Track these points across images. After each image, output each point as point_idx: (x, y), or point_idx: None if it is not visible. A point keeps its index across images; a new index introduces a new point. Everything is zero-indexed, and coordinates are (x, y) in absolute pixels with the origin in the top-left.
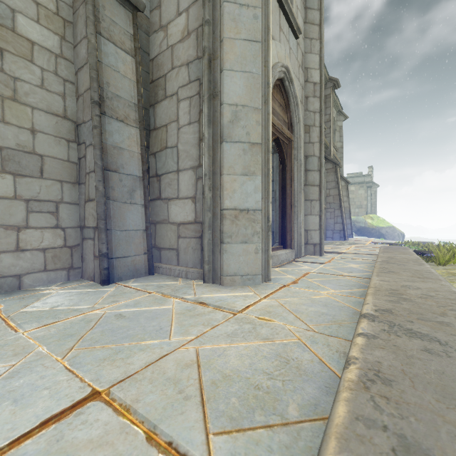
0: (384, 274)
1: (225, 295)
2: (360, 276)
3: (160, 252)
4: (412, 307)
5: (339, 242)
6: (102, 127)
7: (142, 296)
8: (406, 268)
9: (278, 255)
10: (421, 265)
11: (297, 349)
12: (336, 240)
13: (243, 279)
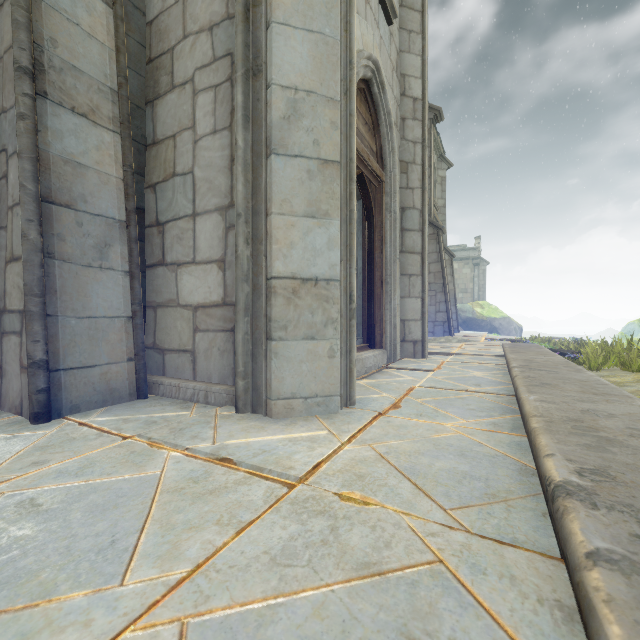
0: (539, 389)
1: (274, 438)
2: (495, 392)
3: (164, 357)
4: (637, 460)
5: (444, 339)
6: (40, 119)
7: (106, 446)
8: (563, 377)
9: (363, 359)
10: (580, 372)
11: (445, 601)
12: (439, 336)
13: (307, 404)
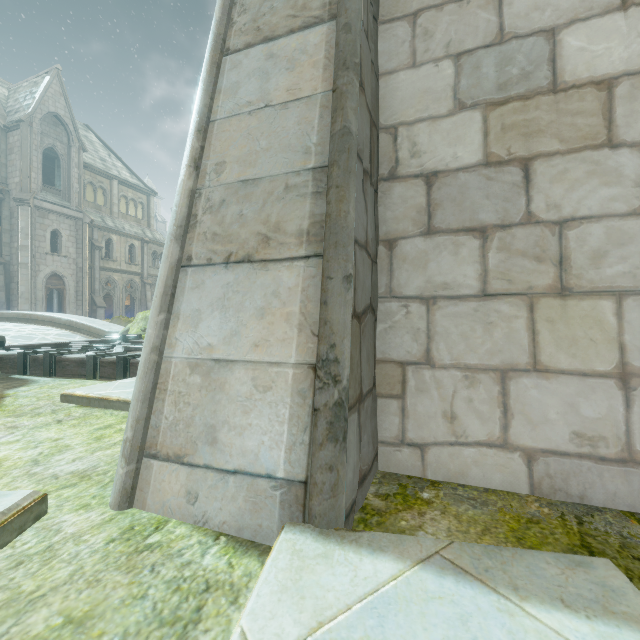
0: None
1: None
2: None
3: None
4: None
5: None
6: None
7: None
8: None
9: None
10: None
11: None
12: None
13: None
